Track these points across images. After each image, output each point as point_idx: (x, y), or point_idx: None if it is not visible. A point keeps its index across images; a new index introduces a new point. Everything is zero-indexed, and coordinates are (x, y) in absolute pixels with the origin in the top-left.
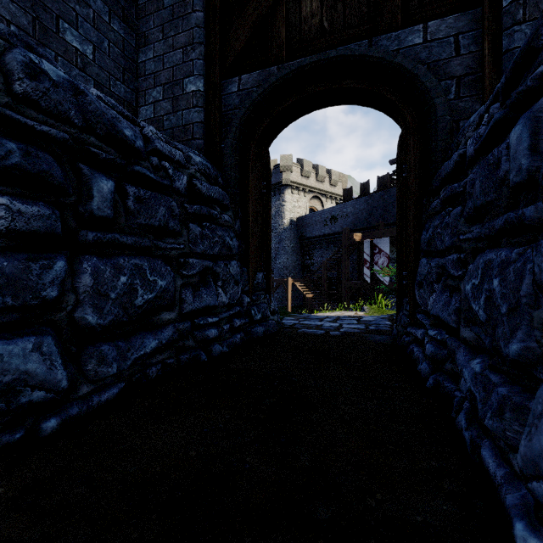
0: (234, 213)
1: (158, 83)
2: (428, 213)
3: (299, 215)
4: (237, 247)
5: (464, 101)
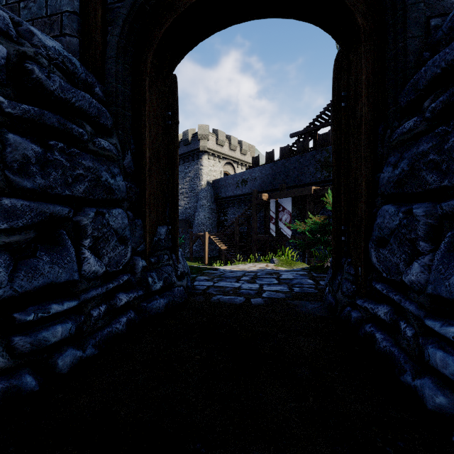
0: (122, 142)
1: None
2: (389, 143)
3: (214, 178)
4: (124, 189)
5: None
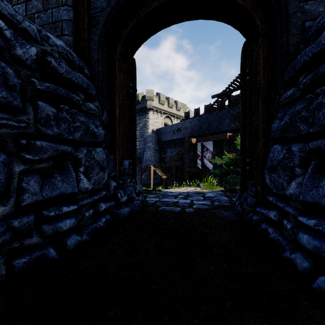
0: (101, 104)
1: None
2: (277, 104)
3: (157, 127)
4: (103, 135)
5: (309, 4)
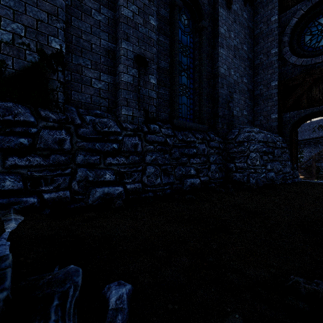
0: (288, 149)
1: (261, 115)
2: None
3: None
4: (289, 158)
5: None
